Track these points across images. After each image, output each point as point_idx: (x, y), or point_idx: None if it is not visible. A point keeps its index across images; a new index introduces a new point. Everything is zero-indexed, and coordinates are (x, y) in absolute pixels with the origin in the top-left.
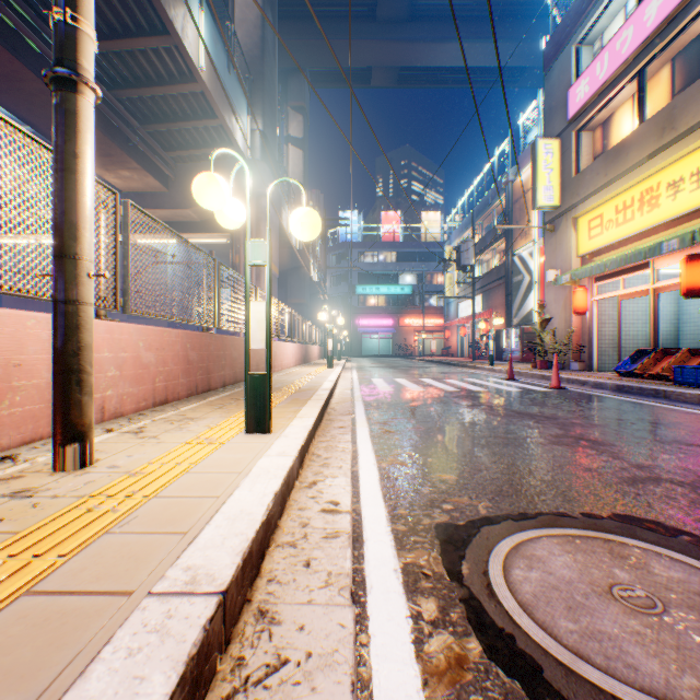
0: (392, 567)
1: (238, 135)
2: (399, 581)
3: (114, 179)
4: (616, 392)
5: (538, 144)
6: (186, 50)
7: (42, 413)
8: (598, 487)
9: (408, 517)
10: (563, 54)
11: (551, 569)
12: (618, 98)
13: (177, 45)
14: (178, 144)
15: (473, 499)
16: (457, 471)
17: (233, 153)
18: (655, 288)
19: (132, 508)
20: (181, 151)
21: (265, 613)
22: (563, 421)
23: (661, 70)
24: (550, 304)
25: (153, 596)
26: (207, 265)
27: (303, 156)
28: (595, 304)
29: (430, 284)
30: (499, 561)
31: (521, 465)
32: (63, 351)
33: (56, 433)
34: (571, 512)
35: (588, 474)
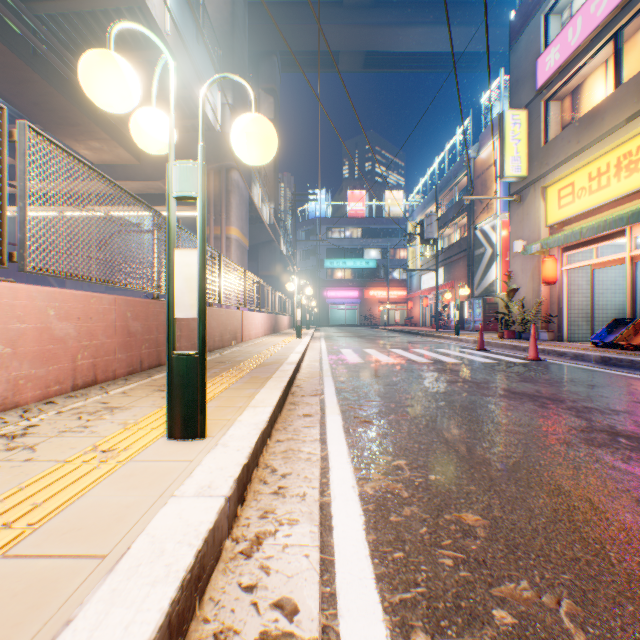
0: None
1: (208, 107)
2: None
3: (84, 151)
4: (601, 364)
5: (506, 115)
6: (150, 11)
7: None
8: None
9: None
10: (531, 24)
11: None
12: (590, 64)
13: (140, 5)
14: None
15: (540, 589)
16: (483, 506)
17: (147, 33)
18: (633, 256)
19: None
20: None
21: None
22: (573, 405)
23: (638, 31)
24: (517, 274)
25: None
26: (157, 224)
27: None
28: (565, 274)
29: (393, 259)
30: None
31: (571, 489)
32: None
33: None
34: None
35: None
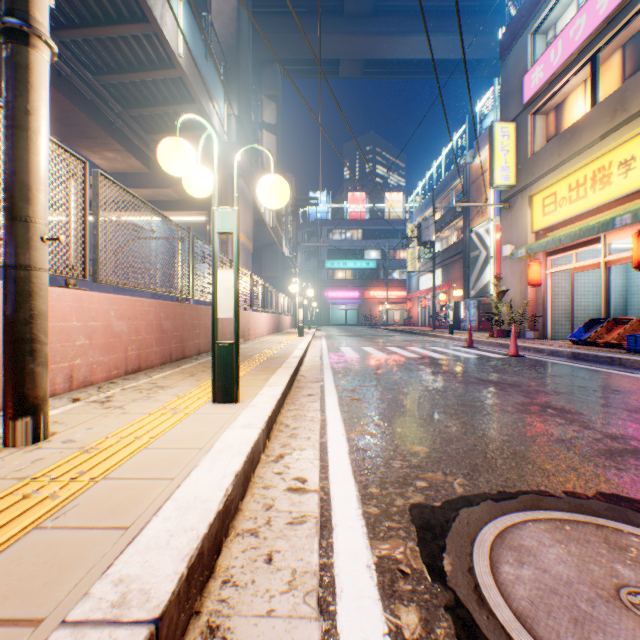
0: (364, 562)
1: (215, 119)
2: (374, 582)
3: (99, 160)
4: (572, 359)
5: (495, 128)
6: (165, 37)
7: (2, 384)
8: (576, 460)
9: (380, 497)
10: (519, 43)
11: (545, 565)
12: (571, 83)
13: (156, 32)
14: (159, 128)
15: (447, 475)
16: (428, 443)
17: (200, 119)
18: (607, 261)
19: (75, 493)
20: (161, 134)
21: (215, 630)
22: (527, 389)
23: (612, 56)
24: (506, 277)
25: (66, 628)
26: (181, 237)
27: (276, 141)
28: (549, 277)
29: (393, 260)
30: (484, 554)
31: (492, 435)
32: (14, 319)
33: (6, 406)
34: (553, 490)
35: (563, 445)
